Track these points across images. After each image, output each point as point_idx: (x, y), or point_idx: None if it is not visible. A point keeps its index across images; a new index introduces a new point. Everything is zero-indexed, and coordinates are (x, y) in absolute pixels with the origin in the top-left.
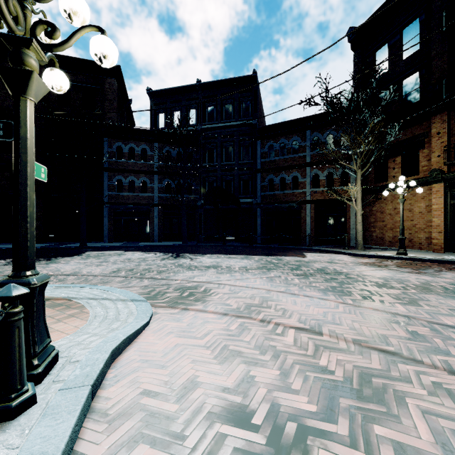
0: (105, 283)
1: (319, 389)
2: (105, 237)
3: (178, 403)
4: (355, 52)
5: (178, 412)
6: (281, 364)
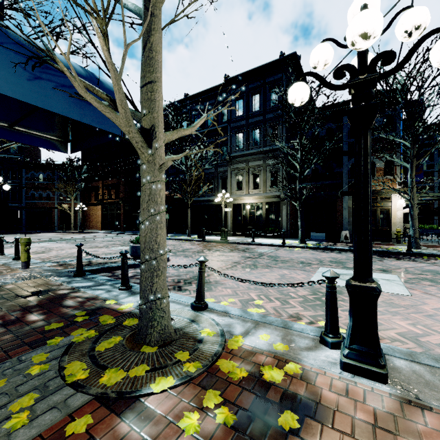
0: None
1: None
2: None
3: None
4: None
5: None
6: None
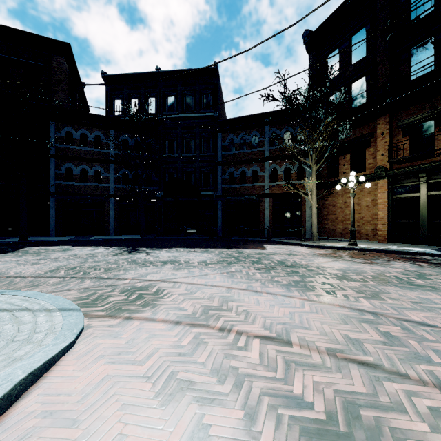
0: (34, 286)
1: (298, 439)
2: (52, 230)
3: None
4: (310, 55)
5: None
6: (246, 397)
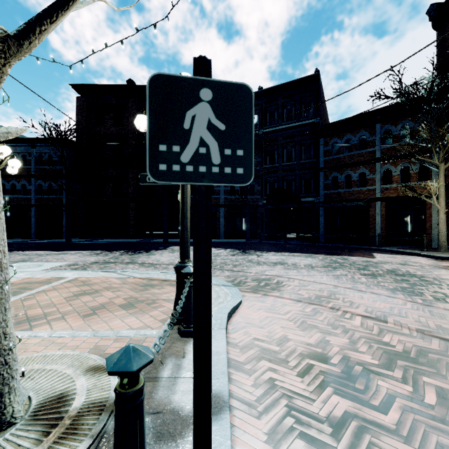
0: None
1: (381, 353)
2: None
3: (278, 346)
4: (438, 31)
5: (280, 351)
6: (350, 336)
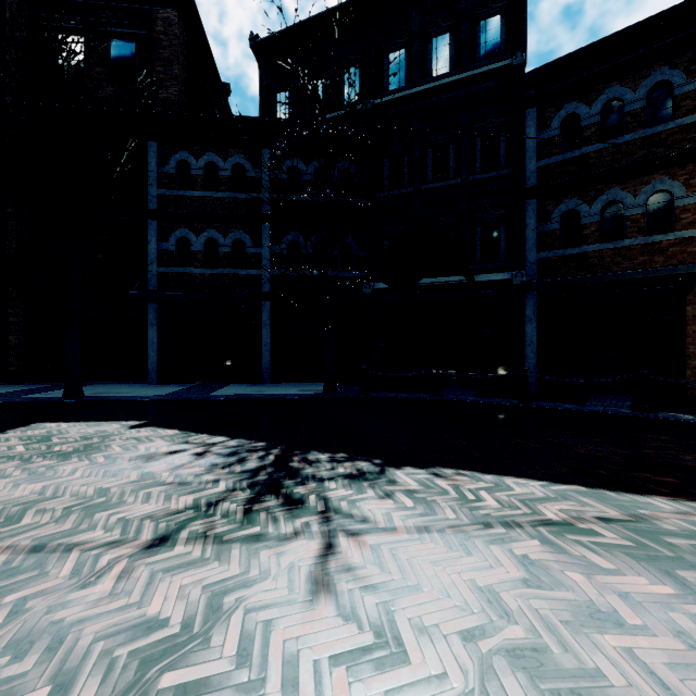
0: None
1: None
2: (151, 371)
3: None
4: None
5: None
6: None
